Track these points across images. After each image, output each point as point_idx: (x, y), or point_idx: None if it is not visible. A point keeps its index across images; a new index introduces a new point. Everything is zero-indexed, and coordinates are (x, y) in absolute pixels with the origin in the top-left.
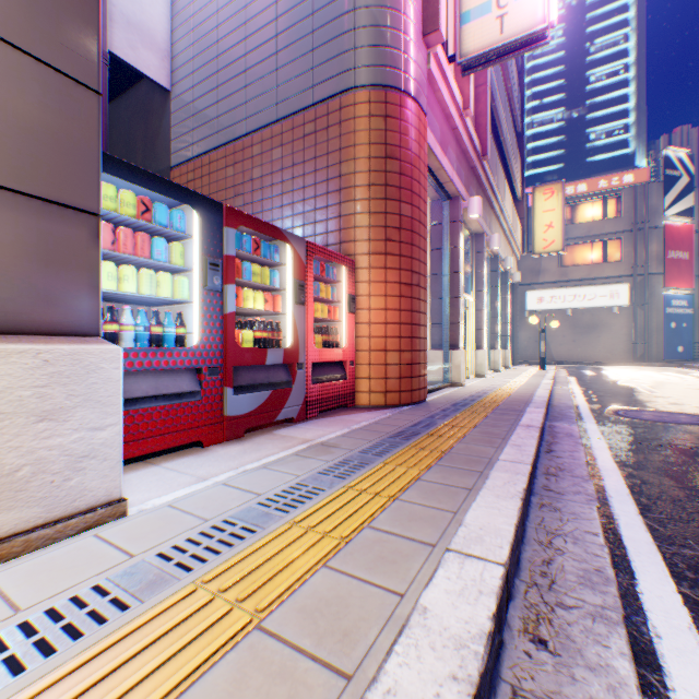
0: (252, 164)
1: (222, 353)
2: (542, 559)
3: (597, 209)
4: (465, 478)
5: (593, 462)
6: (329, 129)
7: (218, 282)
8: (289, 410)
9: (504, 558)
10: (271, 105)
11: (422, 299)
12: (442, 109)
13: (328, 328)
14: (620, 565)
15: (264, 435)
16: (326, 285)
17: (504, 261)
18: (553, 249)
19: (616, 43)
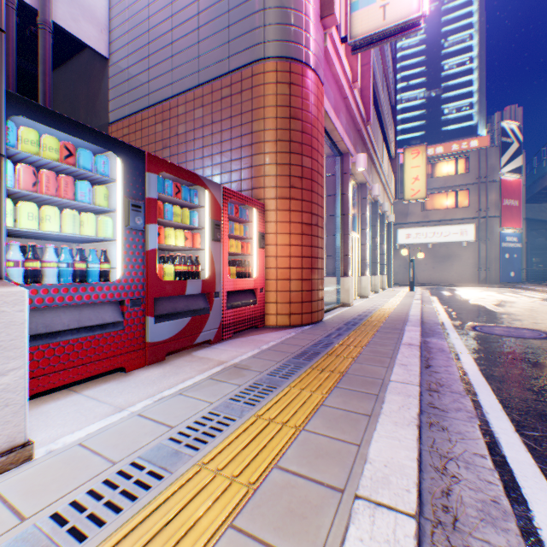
0: (178, 121)
1: (144, 286)
2: (441, 490)
3: (451, 166)
4: (364, 403)
5: (465, 377)
6: (242, 93)
7: (140, 222)
8: (207, 333)
9: (413, 507)
10: (194, 72)
11: (320, 237)
12: (336, 81)
13: (241, 261)
14: (513, 493)
15: (184, 357)
16: (239, 224)
17: (382, 206)
18: (418, 197)
19: (464, 40)
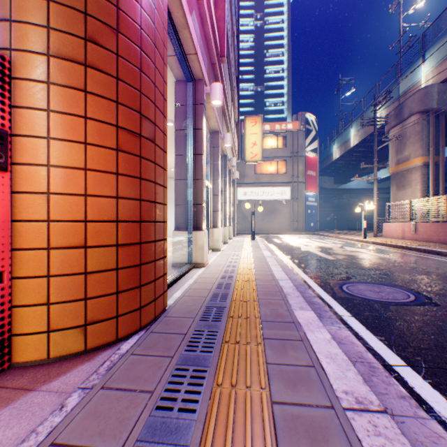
0: None
1: None
2: None
3: (275, 141)
4: None
5: None
6: None
7: None
8: None
9: None
10: None
11: (160, 165)
12: None
13: None
14: None
15: None
16: None
17: (231, 160)
18: (257, 159)
19: (279, 55)
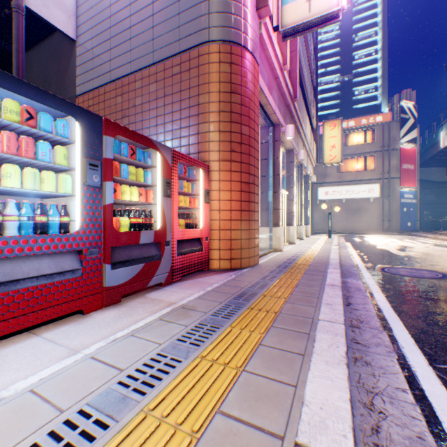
0: (135, 94)
1: (101, 236)
2: (371, 427)
3: (361, 137)
4: (297, 342)
5: (381, 313)
6: (190, 70)
7: (98, 179)
8: (159, 277)
9: None
10: (149, 52)
11: (256, 193)
12: (269, 63)
13: (189, 214)
14: (435, 428)
15: (138, 298)
16: (188, 183)
17: (306, 168)
18: (335, 161)
19: (370, 36)
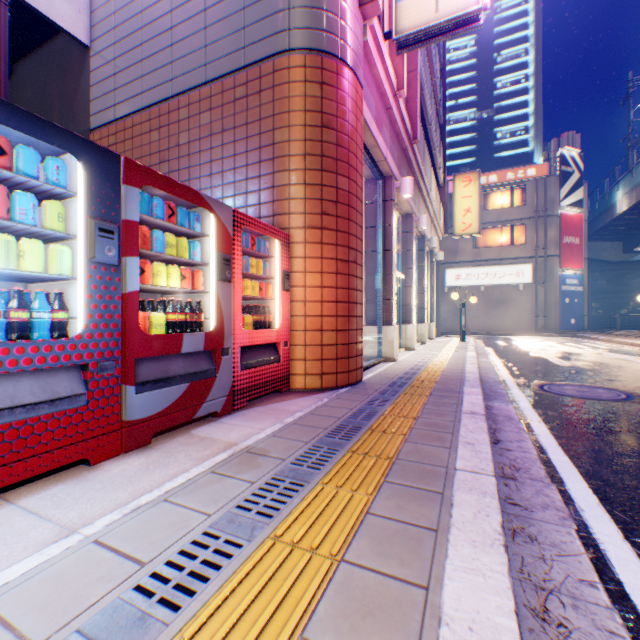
0: (179, 128)
1: (119, 342)
2: None
3: (506, 198)
4: (426, 508)
5: (544, 455)
6: (261, 93)
7: (113, 253)
8: (212, 403)
9: None
10: (199, 65)
11: (359, 277)
12: (378, 87)
13: (259, 307)
14: None
15: (179, 437)
16: (257, 260)
17: (430, 241)
18: (471, 232)
19: (518, 55)
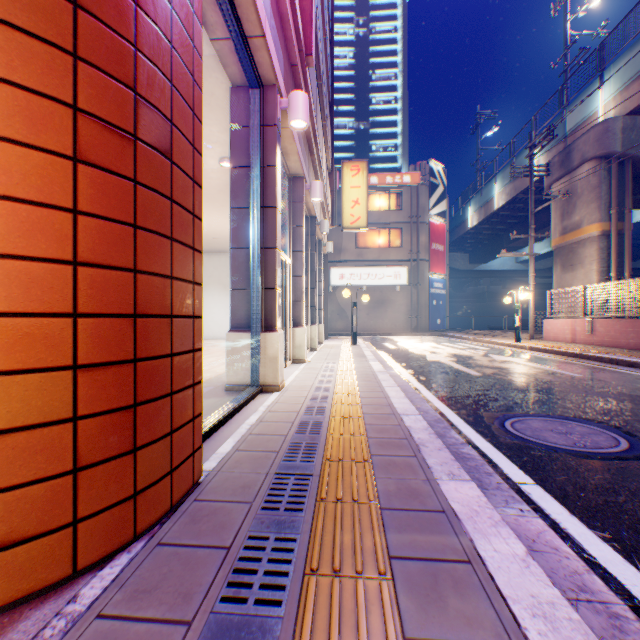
0: None
1: None
2: None
3: (385, 201)
4: None
5: None
6: None
7: None
8: None
9: None
10: None
11: (183, 205)
12: None
13: None
14: None
15: None
16: None
17: (321, 224)
18: (360, 225)
19: (390, 78)
